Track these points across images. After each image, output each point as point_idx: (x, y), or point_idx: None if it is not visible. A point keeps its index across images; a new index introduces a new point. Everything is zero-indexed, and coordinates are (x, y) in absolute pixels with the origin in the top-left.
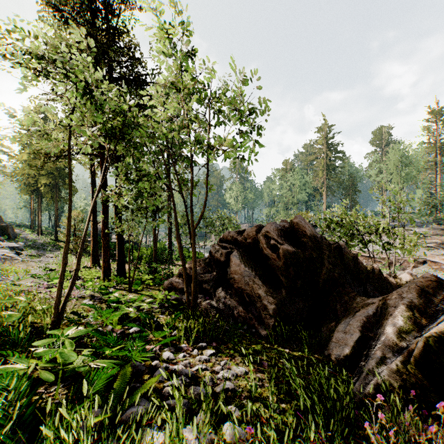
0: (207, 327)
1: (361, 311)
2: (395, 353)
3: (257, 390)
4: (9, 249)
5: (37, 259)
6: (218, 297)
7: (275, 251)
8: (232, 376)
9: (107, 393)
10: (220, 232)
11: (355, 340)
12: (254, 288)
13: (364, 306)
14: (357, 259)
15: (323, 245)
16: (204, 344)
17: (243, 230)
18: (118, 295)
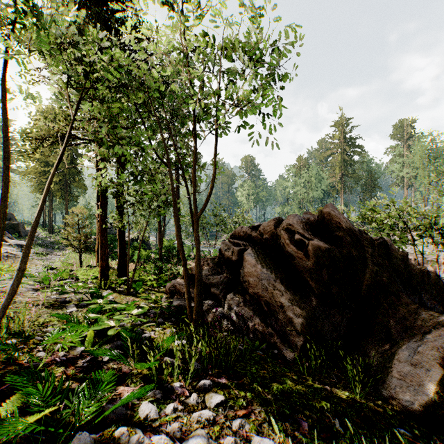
0: (213, 354)
1: (434, 332)
2: None
3: None
4: (16, 247)
5: (43, 257)
6: (228, 305)
7: (300, 248)
8: None
9: None
10: (231, 230)
11: (436, 380)
12: (275, 294)
13: (437, 325)
14: (408, 259)
15: (364, 240)
16: (207, 382)
17: (258, 225)
18: (102, 303)
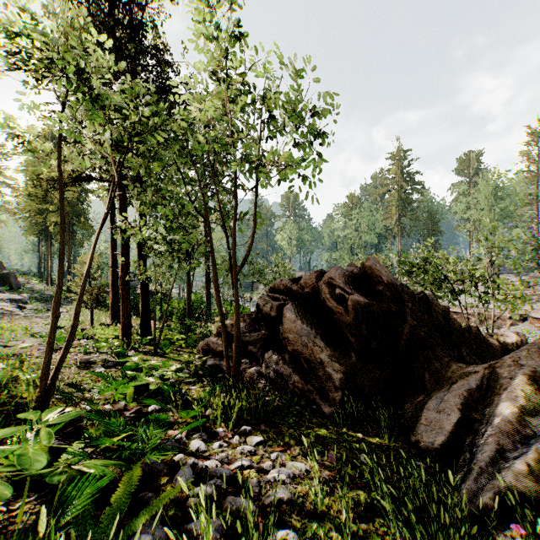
0: (253, 404)
1: (460, 382)
2: (517, 444)
3: (324, 501)
4: (10, 302)
5: (44, 314)
6: (267, 363)
7: (341, 303)
8: (287, 477)
9: (101, 511)
10: (270, 282)
11: (454, 422)
12: (315, 351)
13: (463, 376)
14: (449, 314)
15: (405, 295)
16: (248, 428)
17: (300, 277)
18: (137, 361)
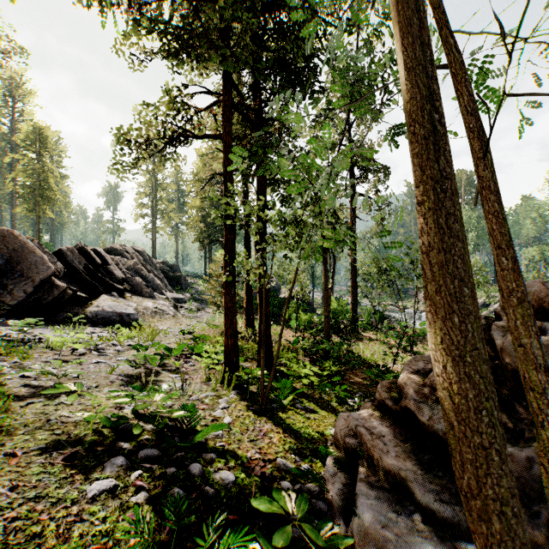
0: None
1: None
2: None
3: None
4: (172, 300)
5: (194, 314)
6: None
7: None
8: None
9: None
10: None
11: None
12: None
13: None
14: None
15: None
16: None
17: None
18: None
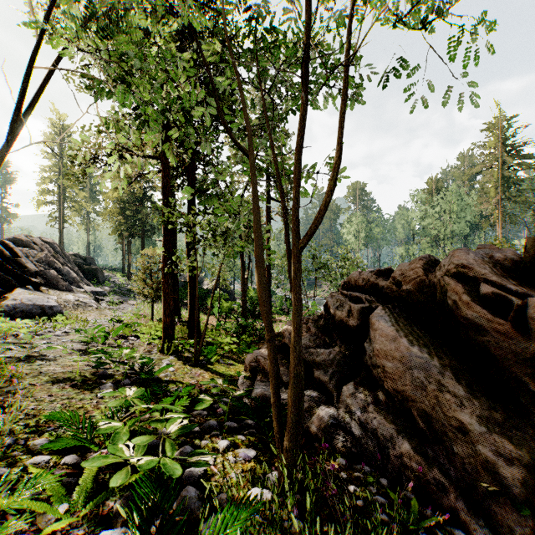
0: None
1: None
2: None
3: None
4: (91, 294)
5: (116, 306)
6: (346, 405)
7: (497, 312)
8: None
9: None
10: (336, 278)
11: None
12: (445, 402)
13: None
14: None
15: None
16: None
17: (387, 269)
18: (133, 395)
